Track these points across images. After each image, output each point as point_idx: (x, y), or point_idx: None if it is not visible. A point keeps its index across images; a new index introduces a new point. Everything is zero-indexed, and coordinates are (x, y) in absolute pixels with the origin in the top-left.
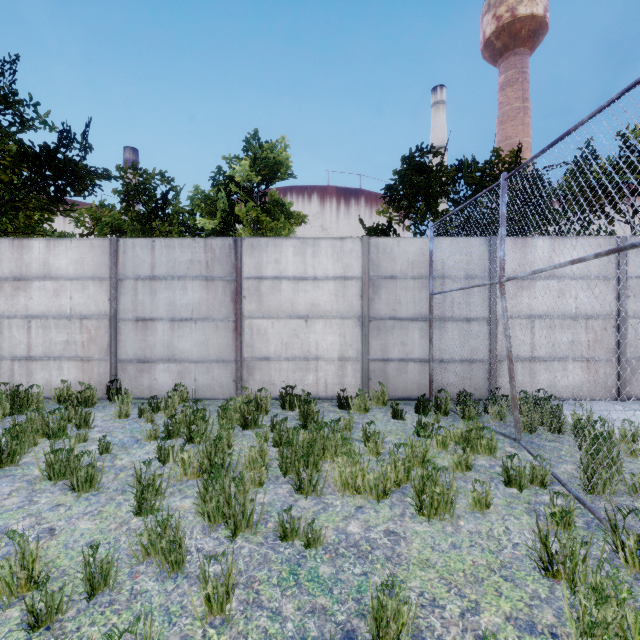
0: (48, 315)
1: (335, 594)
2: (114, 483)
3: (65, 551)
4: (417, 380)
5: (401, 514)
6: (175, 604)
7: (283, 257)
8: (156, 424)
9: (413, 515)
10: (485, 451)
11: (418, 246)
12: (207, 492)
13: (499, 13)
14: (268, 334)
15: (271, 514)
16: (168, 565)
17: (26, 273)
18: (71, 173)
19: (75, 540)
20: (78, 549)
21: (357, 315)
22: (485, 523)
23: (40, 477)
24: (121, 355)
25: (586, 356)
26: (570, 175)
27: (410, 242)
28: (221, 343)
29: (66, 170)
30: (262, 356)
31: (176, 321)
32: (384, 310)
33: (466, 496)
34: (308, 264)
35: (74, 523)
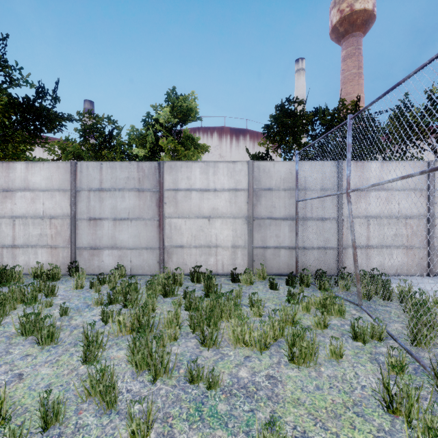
0: (27, 216)
1: (229, 427)
2: (69, 338)
3: (29, 392)
4: (287, 261)
5: (278, 362)
6: (108, 436)
7: (192, 175)
8: (101, 294)
9: (286, 363)
10: (337, 314)
11: (287, 167)
12: (135, 346)
13: (342, 8)
14: (182, 229)
15: (182, 362)
16: (104, 404)
17: (12, 186)
18: (44, 116)
19: (37, 383)
20: (38, 390)
21: (245, 216)
22: (340, 369)
23: (16, 333)
24: (78, 244)
25: (406, 245)
26: (392, 118)
27: (282, 164)
28: (149, 235)
29: (41, 114)
30: (178, 245)
31: (117, 220)
32: (264, 212)
33: (325, 349)
34: (210, 180)
35: (37, 369)
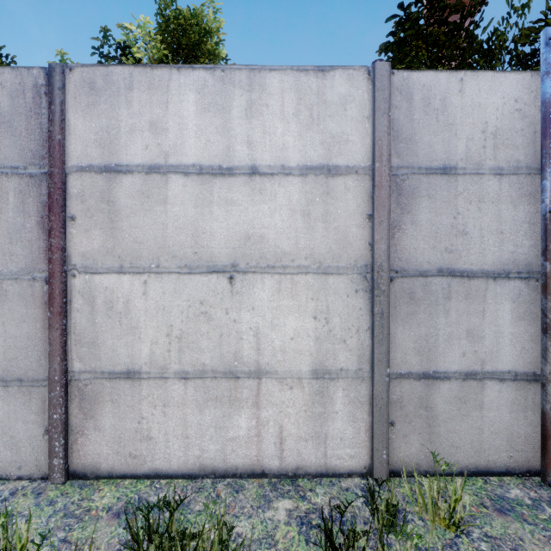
0: None
1: None
2: None
3: None
4: (507, 425)
5: None
6: None
7: (171, 116)
8: None
9: None
10: None
11: (509, 93)
12: None
13: None
14: (133, 312)
15: None
16: None
17: None
18: None
19: None
20: None
21: (359, 264)
22: None
23: None
24: None
25: None
26: None
27: (490, 83)
28: (14, 335)
29: None
30: (118, 368)
31: None
32: (425, 252)
33: None
34: (235, 134)
35: None
